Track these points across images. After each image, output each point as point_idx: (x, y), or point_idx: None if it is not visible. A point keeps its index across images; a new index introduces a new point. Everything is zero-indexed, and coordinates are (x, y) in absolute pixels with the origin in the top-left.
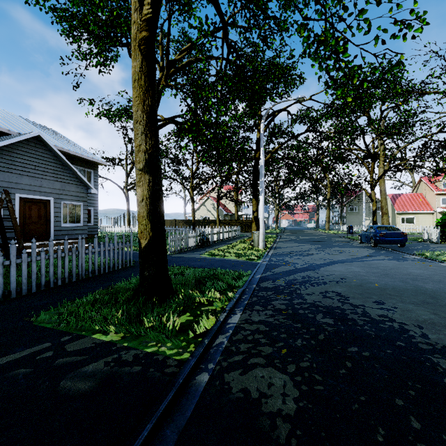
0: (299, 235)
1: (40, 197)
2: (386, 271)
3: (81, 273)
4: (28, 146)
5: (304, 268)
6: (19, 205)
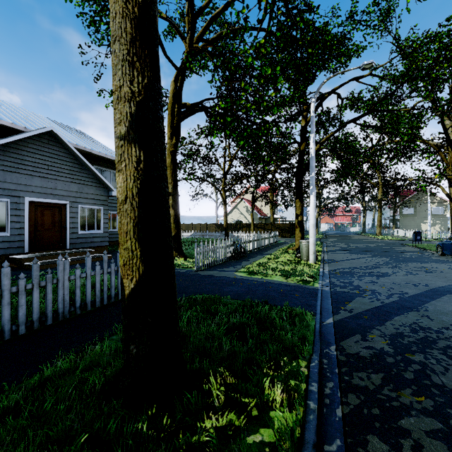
0: (347, 241)
1: (53, 201)
2: None
3: (62, 311)
4: (40, 143)
5: (398, 304)
6: (29, 210)
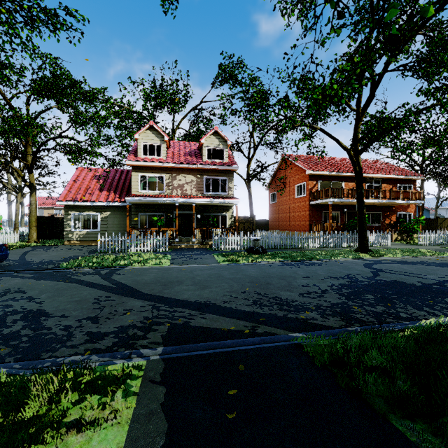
0: None
1: None
2: (188, 280)
3: None
4: None
5: (203, 308)
6: None
